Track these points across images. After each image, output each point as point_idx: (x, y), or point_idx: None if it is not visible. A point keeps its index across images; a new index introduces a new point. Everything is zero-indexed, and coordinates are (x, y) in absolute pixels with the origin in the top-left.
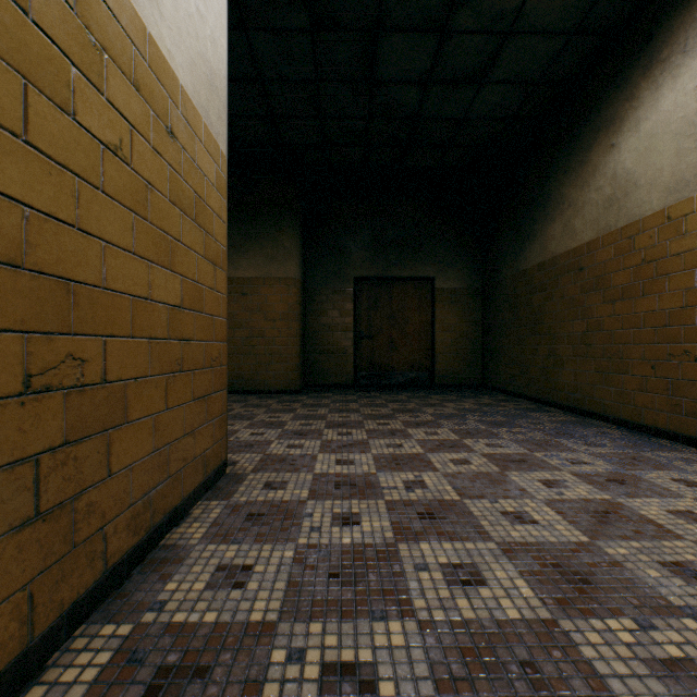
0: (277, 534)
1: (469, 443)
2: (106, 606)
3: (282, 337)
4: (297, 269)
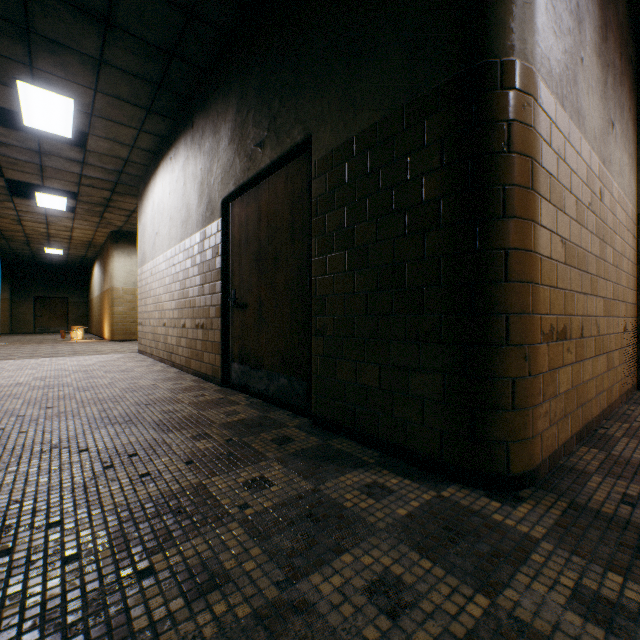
0: (14, 337)
1: (52, 335)
2: None
3: (3, 316)
4: (10, 295)
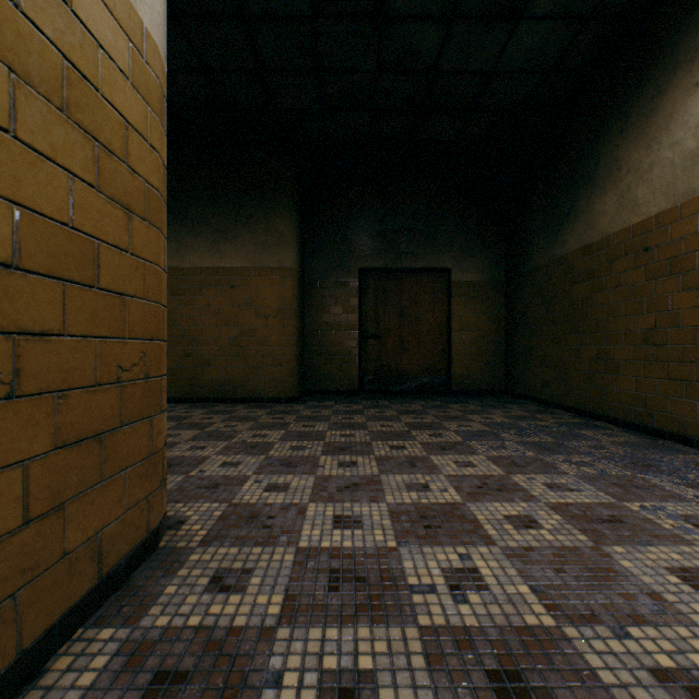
0: None
1: (522, 483)
2: None
3: (276, 336)
4: (294, 258)
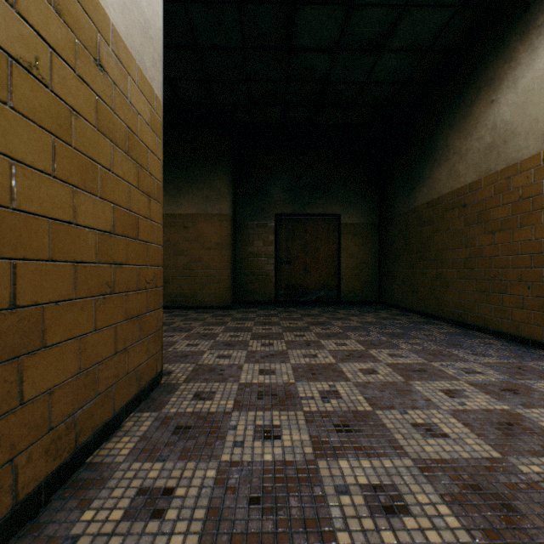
0: (201, 449)
1: (374, 353)
2: (14, 542)
3: (216, 262)
4: (229, 207)
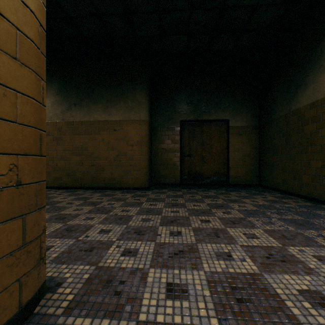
0: None
1: (297, 255)
2: None
3: (137, 155)
4: (146, 115)
